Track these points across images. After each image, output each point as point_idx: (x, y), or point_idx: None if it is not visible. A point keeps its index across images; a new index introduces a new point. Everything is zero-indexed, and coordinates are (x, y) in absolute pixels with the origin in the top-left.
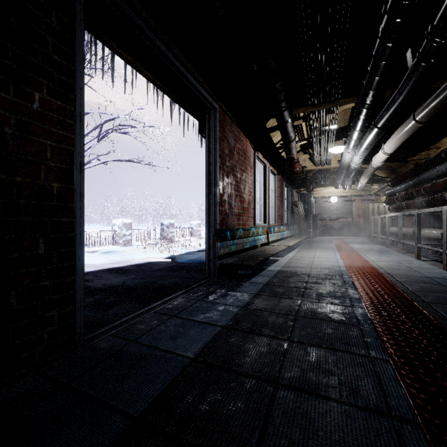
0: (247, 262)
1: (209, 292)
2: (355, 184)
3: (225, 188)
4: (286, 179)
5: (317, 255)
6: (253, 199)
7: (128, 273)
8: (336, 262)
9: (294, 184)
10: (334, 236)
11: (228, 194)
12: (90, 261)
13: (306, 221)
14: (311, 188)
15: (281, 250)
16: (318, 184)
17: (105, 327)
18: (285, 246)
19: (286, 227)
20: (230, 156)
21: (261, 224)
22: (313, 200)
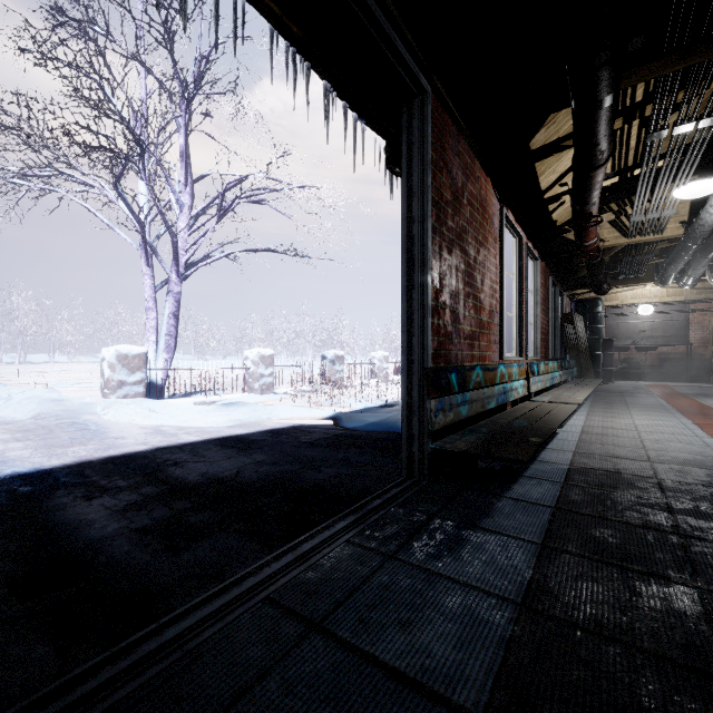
0: (507, 452)
1: (412, 529)
2: (707, 276)
3: (445, 278)
4: (553, 270)
5: (641, 426)
6: (498, 305)
7: (252, 449)
8: (705, 447)
9: (566, 281)
10: (646, 381)
11: (450, 290)
12: (198, 421)
13: (591, 352)
14: (606, 286)
15: (569, 414)
16: (617, 280)
17: (103, 673)
18: (571, 405)
19: (557, 363)
20: (455, 207)
21: (513, 357)
22: (603, 312)
